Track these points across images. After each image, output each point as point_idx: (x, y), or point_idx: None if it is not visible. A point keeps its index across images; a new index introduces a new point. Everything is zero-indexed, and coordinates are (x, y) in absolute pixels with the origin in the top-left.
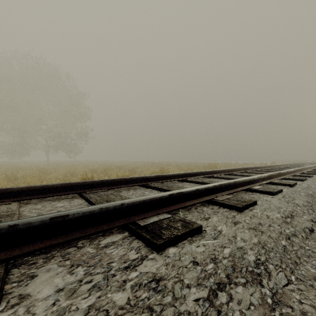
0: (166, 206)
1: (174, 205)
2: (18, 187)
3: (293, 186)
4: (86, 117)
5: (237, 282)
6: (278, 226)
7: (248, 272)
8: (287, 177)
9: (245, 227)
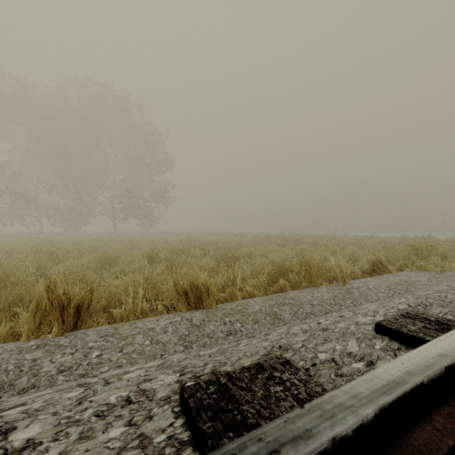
0: None
1: None
2: None
3: None
4: (166, 167)
5: None
6: None
7: None
8: None
9: None
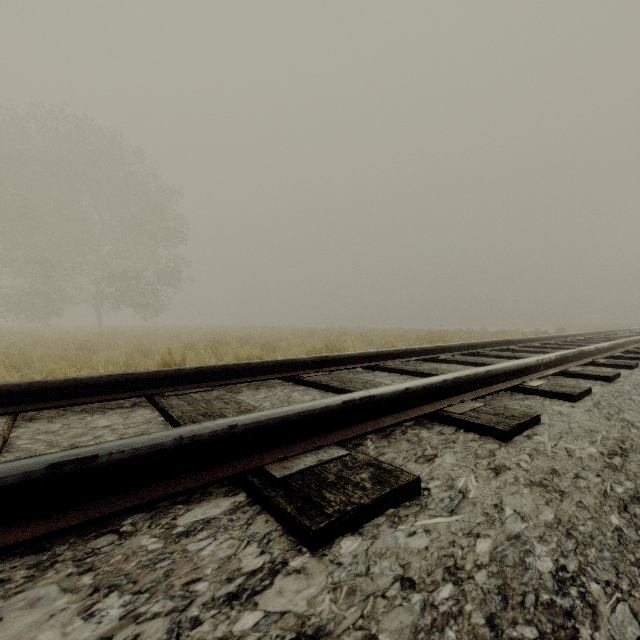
0: (335, 428)
1: (355, 426)
2: (11, 383)
3: (613, 381)
4: (177, 238)
5: (515, 637)
6: (595, 477)
7: (539, 606)
8: (597, 359)
9: (521, 480)
